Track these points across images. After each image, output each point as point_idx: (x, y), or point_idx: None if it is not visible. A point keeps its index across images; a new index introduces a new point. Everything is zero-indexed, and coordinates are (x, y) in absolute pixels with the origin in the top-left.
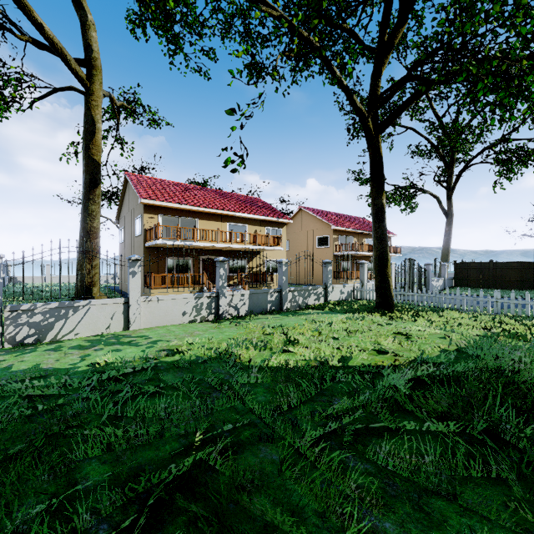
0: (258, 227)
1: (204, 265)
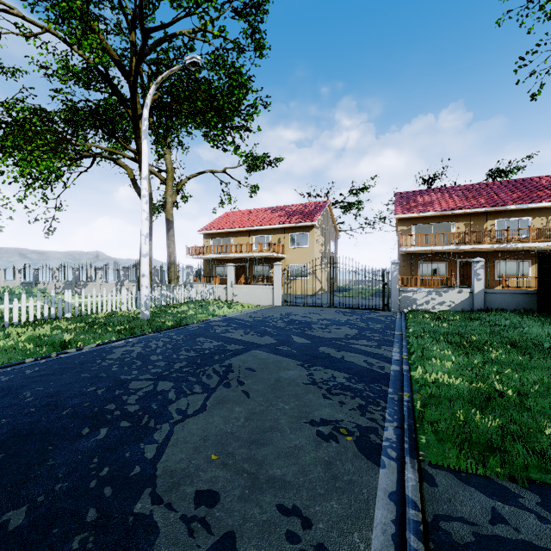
0: (281, 235)
1: (237, 271)
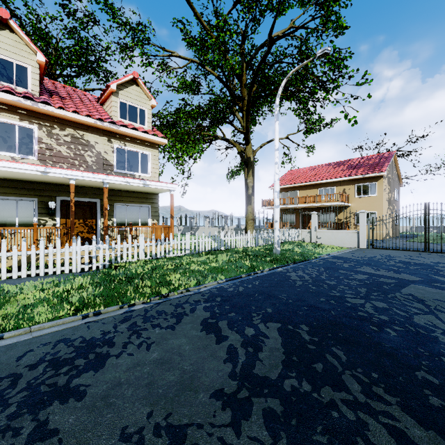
0: (346, 186)
1: (303, 218)
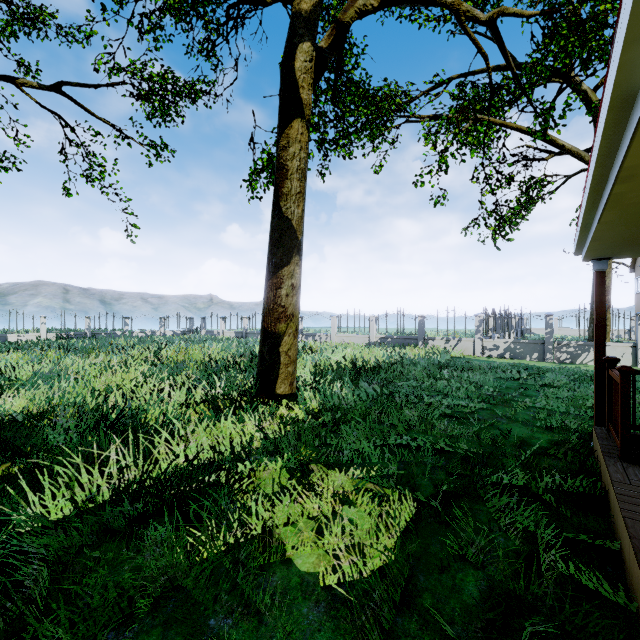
0: None
1: None
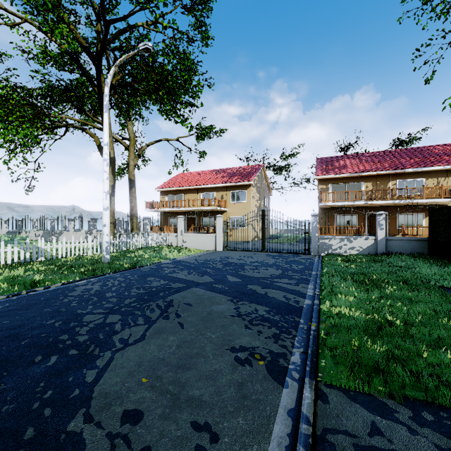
0: (224, 192)
1: (188, 221)
